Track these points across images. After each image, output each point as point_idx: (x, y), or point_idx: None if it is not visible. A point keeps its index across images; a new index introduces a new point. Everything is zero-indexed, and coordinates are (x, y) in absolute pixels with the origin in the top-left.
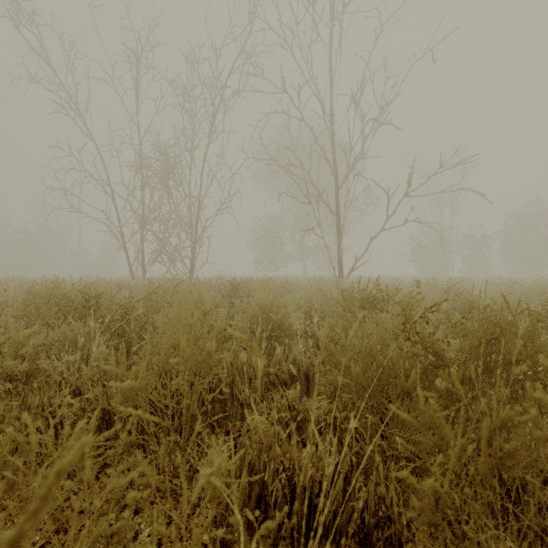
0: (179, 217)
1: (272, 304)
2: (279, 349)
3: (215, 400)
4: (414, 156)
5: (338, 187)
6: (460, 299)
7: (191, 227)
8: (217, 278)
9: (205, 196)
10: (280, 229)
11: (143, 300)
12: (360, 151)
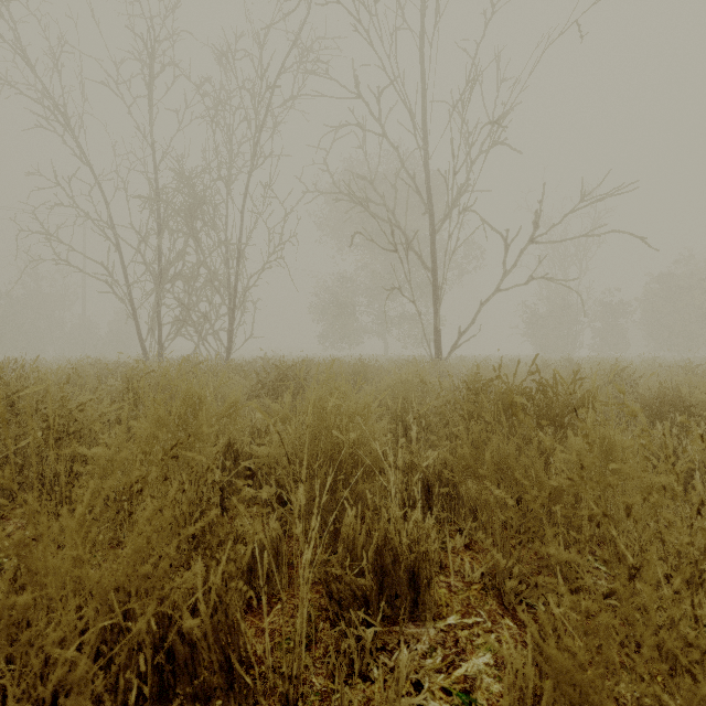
0: (210, 272)
1: (339, 409)
2: (352, 513)
3: (175, 698)
4: (544, 185)
5: (435, 230)
6: (633, 391)
7: (228, 287)
8: (262, 359)
9: (248, 243)
10: (353, 293)
11: (118, 398)
12: (464, 182)
